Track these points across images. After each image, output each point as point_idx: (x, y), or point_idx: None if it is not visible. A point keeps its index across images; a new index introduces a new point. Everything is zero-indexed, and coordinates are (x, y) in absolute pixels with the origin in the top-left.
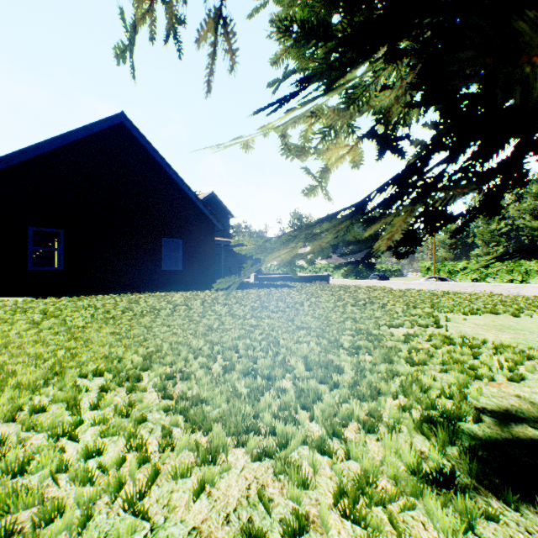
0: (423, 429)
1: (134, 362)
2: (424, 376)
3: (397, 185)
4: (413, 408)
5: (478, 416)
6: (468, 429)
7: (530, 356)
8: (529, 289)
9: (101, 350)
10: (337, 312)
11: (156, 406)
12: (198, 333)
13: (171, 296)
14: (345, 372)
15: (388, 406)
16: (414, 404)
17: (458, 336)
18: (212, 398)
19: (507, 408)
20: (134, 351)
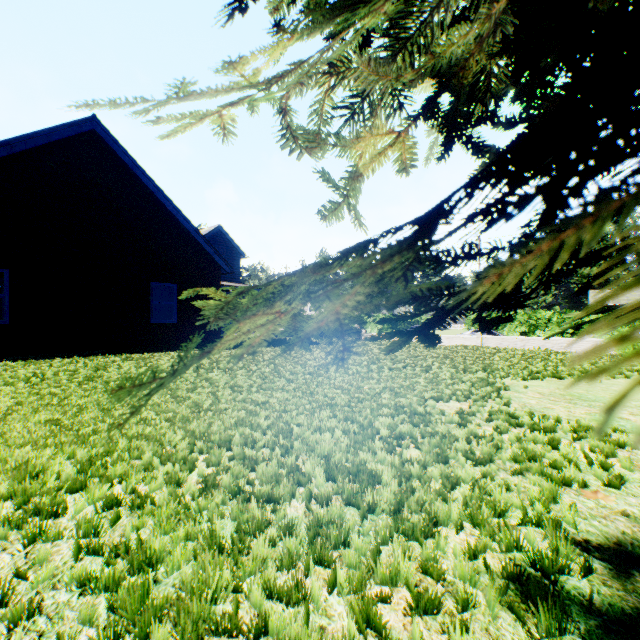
0: (512, 603)
1: (63, 476)
2: (496, 487)
3: (507, 175)
4: (487, 548)
5: (587, 564)
6: (576, 590)
7: (620, 443)
8: (582, 344)
9: (13, 456)
10: (371, 379)
11: (64, 578)
12: (178, 418)
13: (158, 358)
14: (385, 482)
15: (451, 546)
16: (490, 543)
17: (525, 413)
18: (169, 550)
19: (619, 541)
20: (71, 454)
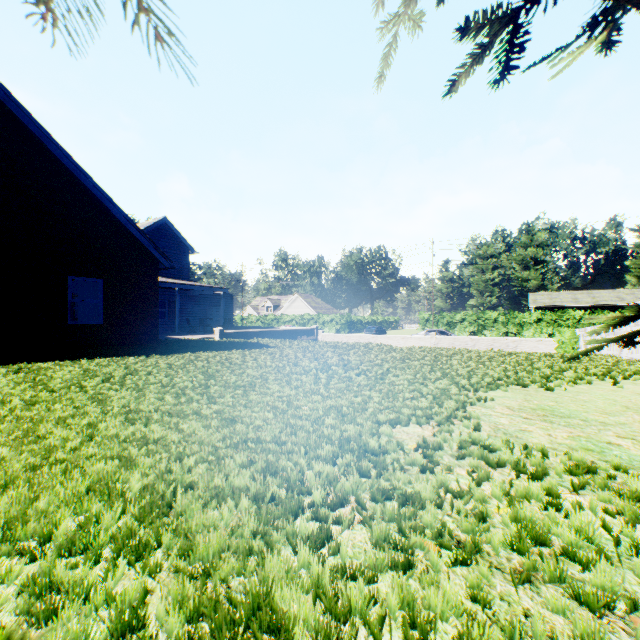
0: None
1: None
2: None
3: None
4: None
5: None
6: None
7: (637, 495)
8: (526, 343)
9: None
10: (317, 394)
11: None
12: None
13: (58, 369)
14: None
15: None
16: None
17: (503, 444)
18: None
19: None
20: None
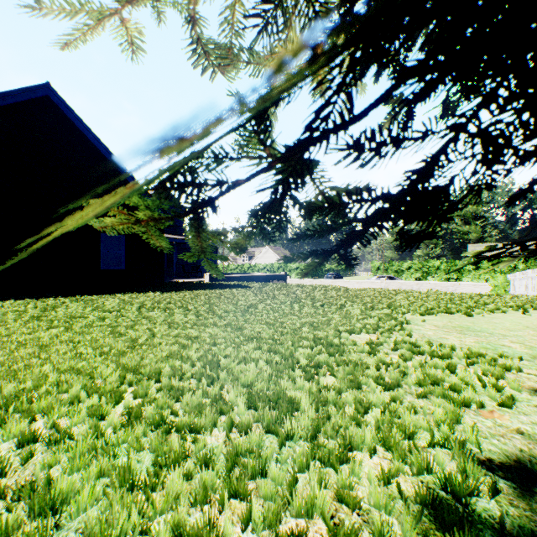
0: (428, 532)
1: None
2: (405, 410)
3: None
4: (399, 472)
5: (494, 485)
6: (487, 512)
7: (506, 367)
8: (464, 287)
9: None
10: (293, 316)
11: None
12: (113, 352)
13: (104, 300)
14: (303, 409)
15: (365, 471)
16: (402, 467)
17: (425, 343)
18: (77, 490)
19: (518, 458)
20: None
